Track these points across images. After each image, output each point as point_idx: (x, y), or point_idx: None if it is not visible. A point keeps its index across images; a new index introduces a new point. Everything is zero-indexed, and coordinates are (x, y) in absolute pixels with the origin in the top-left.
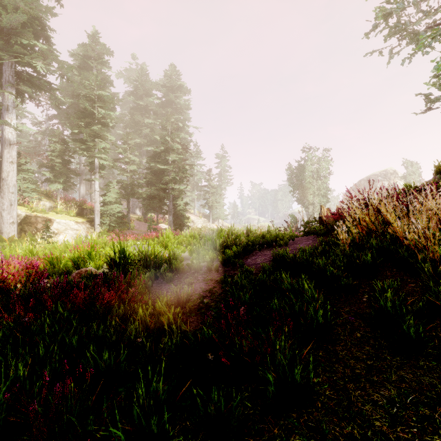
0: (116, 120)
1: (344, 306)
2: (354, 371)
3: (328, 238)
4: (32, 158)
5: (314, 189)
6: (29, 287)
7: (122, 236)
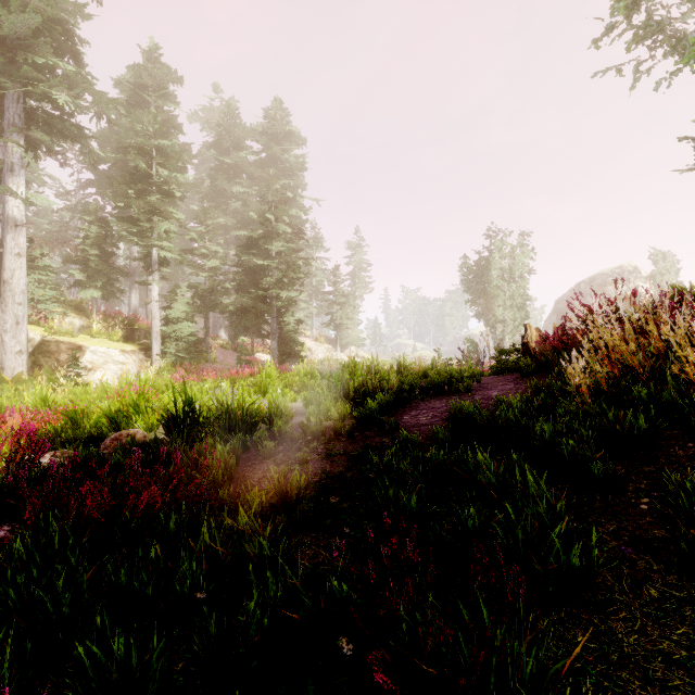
0: (187, 188)
1: (605, 521)
2: (670, 694)
3: (547, 380)
4: (52, 249)
5: (505, 298)
6: (14, 471)
7: (197, 372)
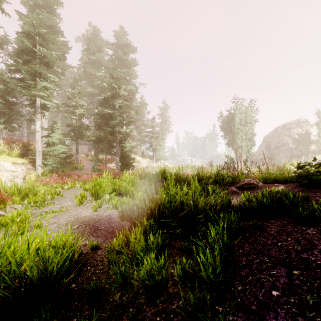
0: (65, 67)
1: None
2: None
3: None
4: None
5: (242, 134)
6: None
7: (67, 176)
